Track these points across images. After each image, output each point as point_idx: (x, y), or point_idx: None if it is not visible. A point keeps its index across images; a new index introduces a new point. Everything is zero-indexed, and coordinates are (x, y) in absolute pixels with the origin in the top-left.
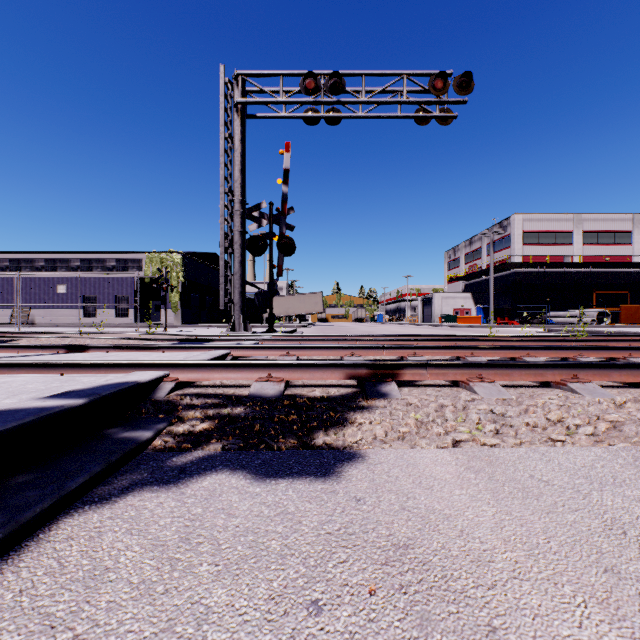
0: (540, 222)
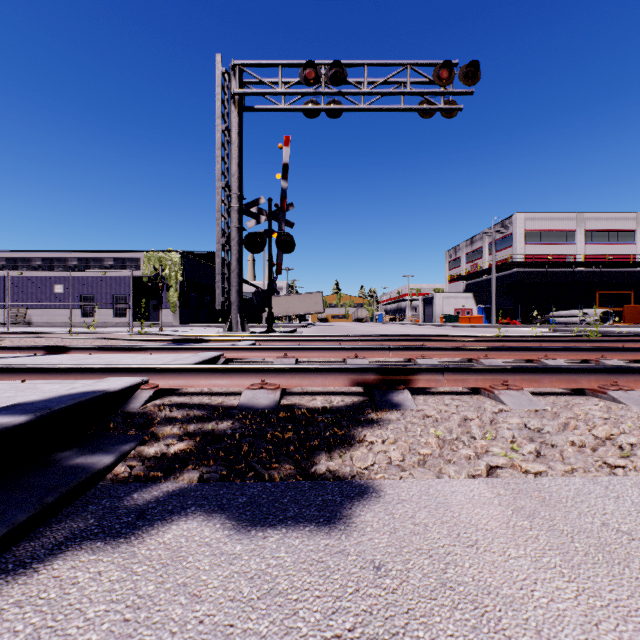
0: (542, 221)
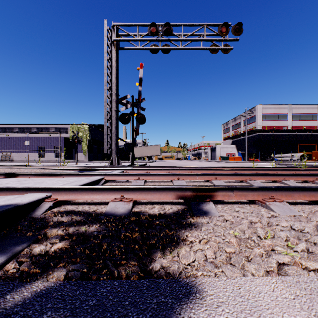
0: (270, 109)
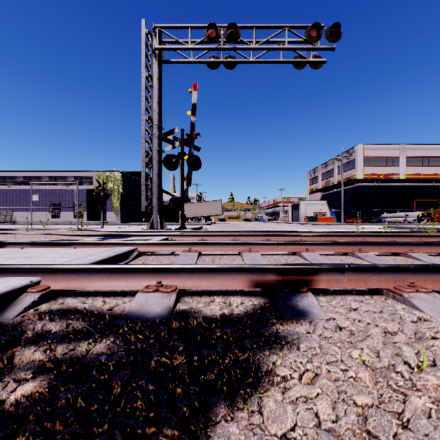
0: (376, 150)
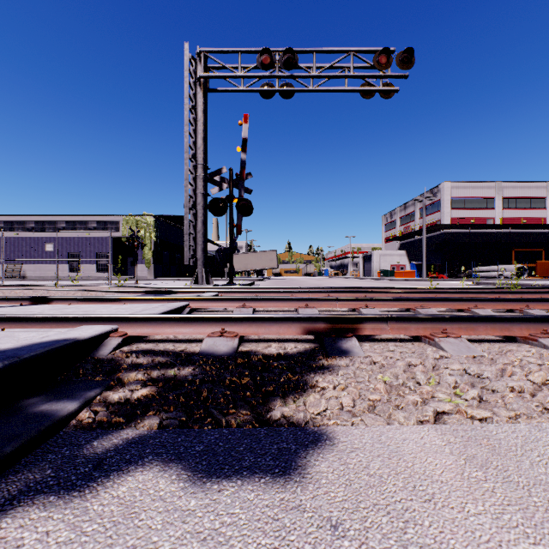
0: (466, 189)
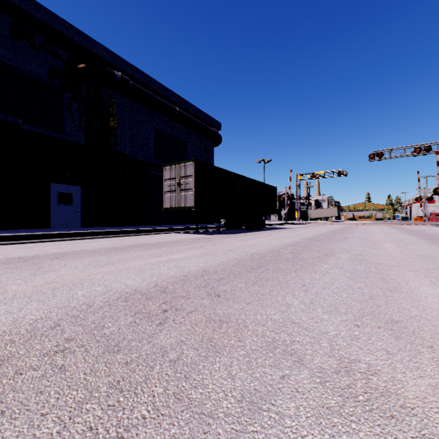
0: None
